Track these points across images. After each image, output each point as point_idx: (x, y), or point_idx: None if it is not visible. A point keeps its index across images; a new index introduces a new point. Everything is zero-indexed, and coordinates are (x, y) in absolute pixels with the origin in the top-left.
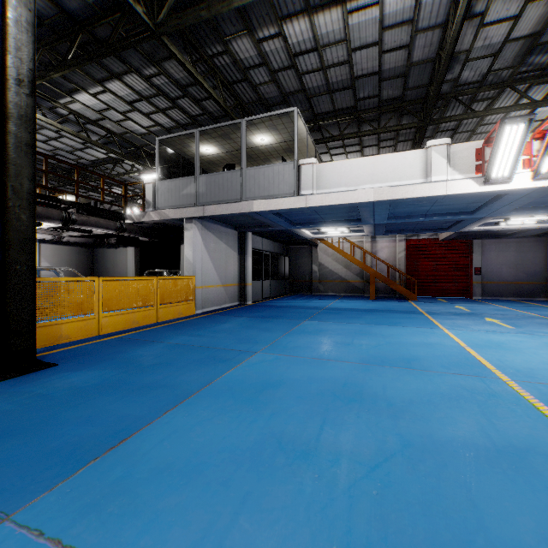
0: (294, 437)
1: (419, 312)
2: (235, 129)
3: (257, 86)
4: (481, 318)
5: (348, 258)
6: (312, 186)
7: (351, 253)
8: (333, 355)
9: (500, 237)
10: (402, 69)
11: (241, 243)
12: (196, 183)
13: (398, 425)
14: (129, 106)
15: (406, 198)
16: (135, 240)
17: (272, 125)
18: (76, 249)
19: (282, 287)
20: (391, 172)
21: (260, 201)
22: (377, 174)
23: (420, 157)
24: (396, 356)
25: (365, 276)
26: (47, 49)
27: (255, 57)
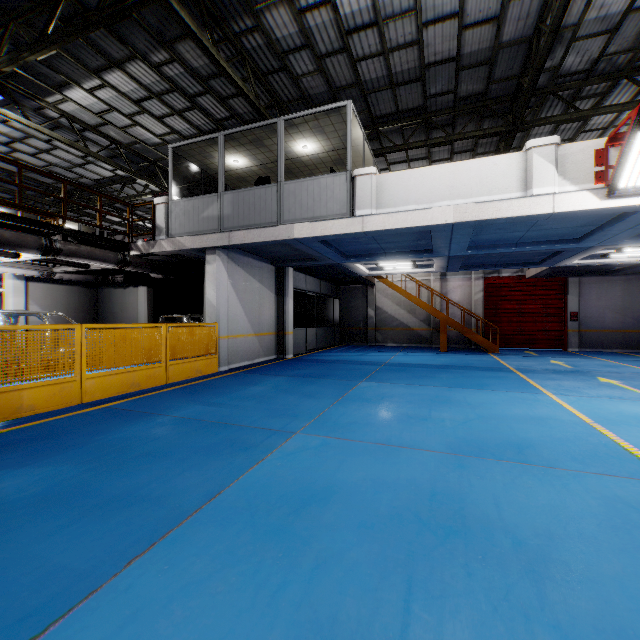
0: (358, 632)
1: (508, 370)
2: (269, 133)
3: (298, 77)
4: (592, 378)
5: (413, 300)
6: (371, 203)
7: (416, 294)
8: (406, 438)
9: (603, 274)
10: (488, 54)
11: (280, 281)
12: (220, 203)
13: (547, 599)
14: (136, 106)
15: (498, 218)
16: (148, 277)
17: (318, 126)
18: (75, 289)
19: (330, 336)
20: (477, 184)
21: (302, 225)
22: (458, 186)
23: (517, 163)
24: (497, 440)
25: (433, 322)
26: (22, 24)
27: (296, 37)
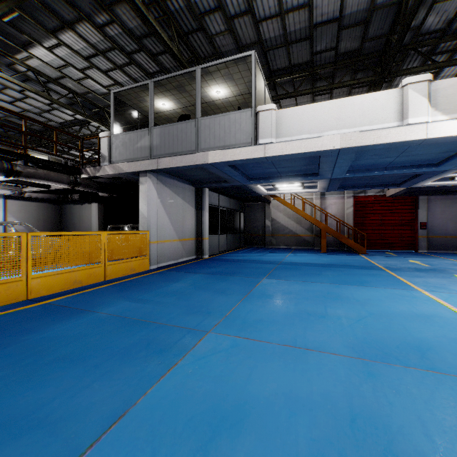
0: None
1: (379, 268)
2: (189, 79)
3: (213, 36)
4: (450, 276)
5: (300, 213)
6: (272, 134)
7: (303, 209)
8: (310, 339)
9: (446, 193)
10: (364, 15)
11: (198, 199)
12: (150, 135)
13: None
14: (87, 62)
15: (378, 143)
16: (98, 196)
17: (228, 74)
18: (44, 205)
19: (237, 240)
20: (360, 116)
21: (216, 152)
22: (343, 118)
23: (395, 98)
24: (396, 341)
25: (314, 230)
26: None
27: (210, 0)
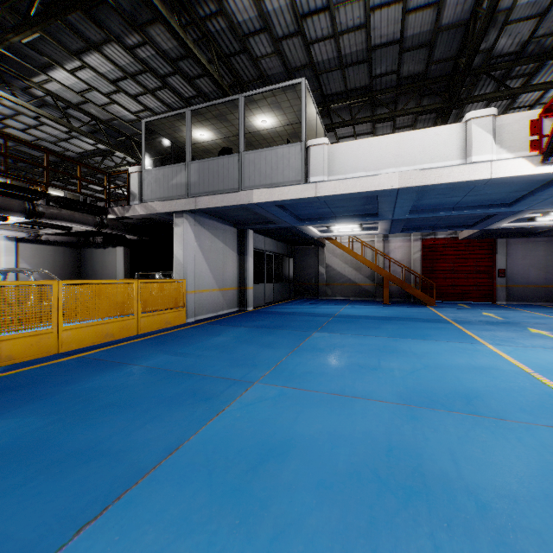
0: None
1: (446, 321)
2: (232, 108)
3: (258, 59)
4: (523, 329)
5: (359, 259)
6: (324, 171)
7: (362, 254)
8: (359, 388)
9: (527, 236)
10: (428, 37)
11: (241, 242)
12: (187, 171)
13: None
14: (113, 86)
15: (439, 183)
16: (125, 239)
17: (276, 102)
18: (61, 249)
19: (286, 290)
20: (421, 152)
21: (261, 191)
22: (402, 155)
23: (457, 133)
24: (445, 390)
25: (376, 278)
26: (8, 9)
27: (255, 21)
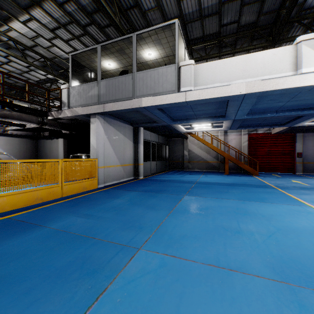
0: None
1: (271, 187)
2: (128, 44)
3: (145, 12)
4: None
5: (210, 146)
6: (191, 83)
7: (211, 143)
8: (231, 257)
9: None
10: None
11: (135, 135)
12: (98, 86)
13: None
14: (52, 34)
15: (276, 89)
16: (63, 133)
17: (157, 39)
18: (24, 140)
19: (164, 165)
20: (262, 67)
21: (148, 98)
22: (248, 70)
23: (290, 53)
24: (311, 260)
25: (220, 158)
26: None
27: None
